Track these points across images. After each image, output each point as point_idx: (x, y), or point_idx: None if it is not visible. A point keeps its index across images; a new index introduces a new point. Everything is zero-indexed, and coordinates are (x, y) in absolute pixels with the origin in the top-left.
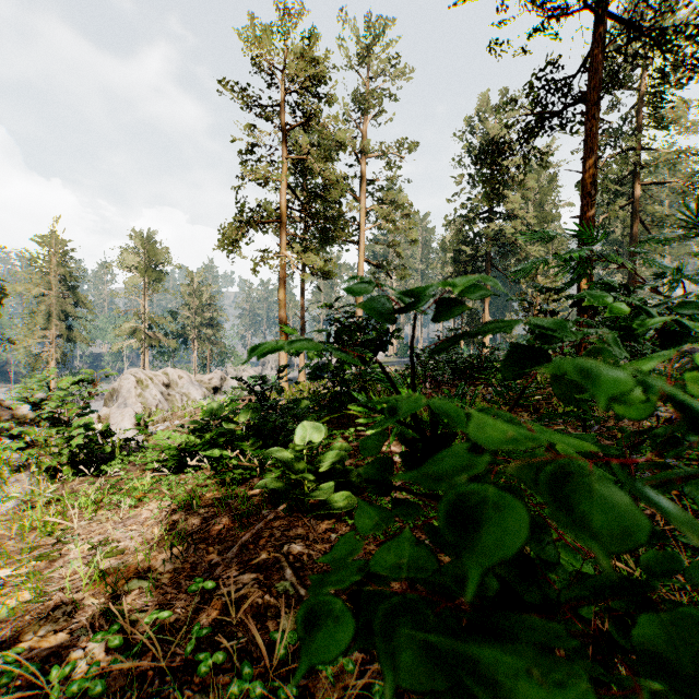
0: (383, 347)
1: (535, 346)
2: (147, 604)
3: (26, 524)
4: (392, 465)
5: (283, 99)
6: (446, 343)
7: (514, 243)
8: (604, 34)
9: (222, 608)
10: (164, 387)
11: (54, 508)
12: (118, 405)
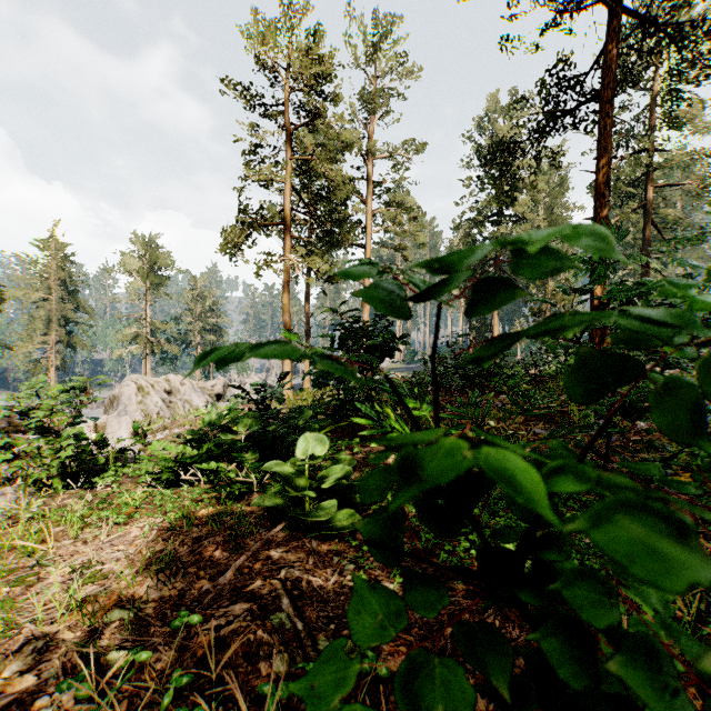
0: (390, 353)
1: (612, 353)
2: (128, 639)
3: (7, 543)
4: (401, 518)
5: (287, 99)
6: (483, 348)
7: None
8: (618, 29)
9: (209, 646)
10: (165, 394)
11: (36, 526)
12: (118, 413)
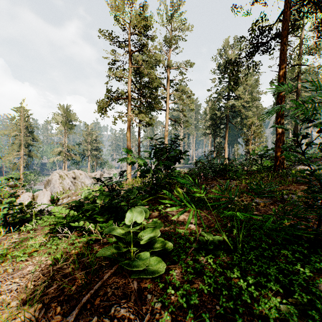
0: (179, 160)
1: None
2: None
3: None
4: None
5: (129, 39)
6: None
7: (239, 110)
8: (289, 2)
9: None
10: (73, 179)
11: None
12: (50, 188)
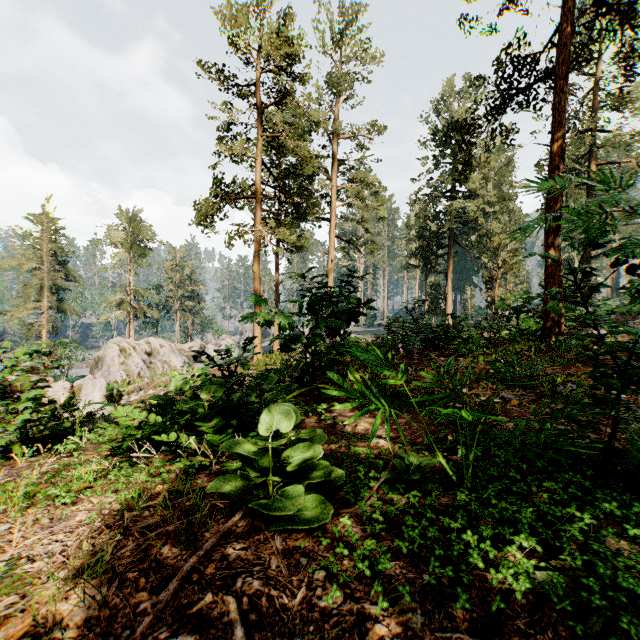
0: (356, 318)
1: None
2: None
3: None
4: None
5: (257, 80)
6: None
7: (475, 220)
8: (572, 9)
9: None
10: (146, 355)
11: None
12: (102, 373)
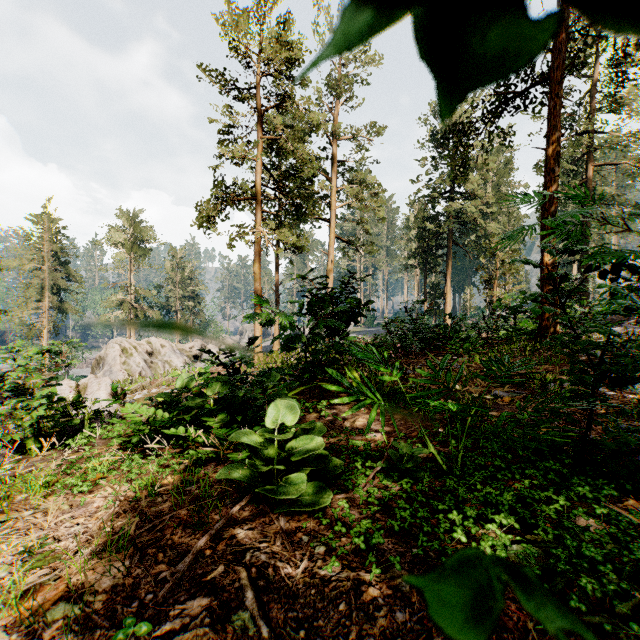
0: (355, 318)
1: None
2: None
3: None
4: None
5: (258, 83)
6: None
7: (474, 220)
8: (567, 15)
9: None
10: (147, 355)
11: None
12: (104, 372)
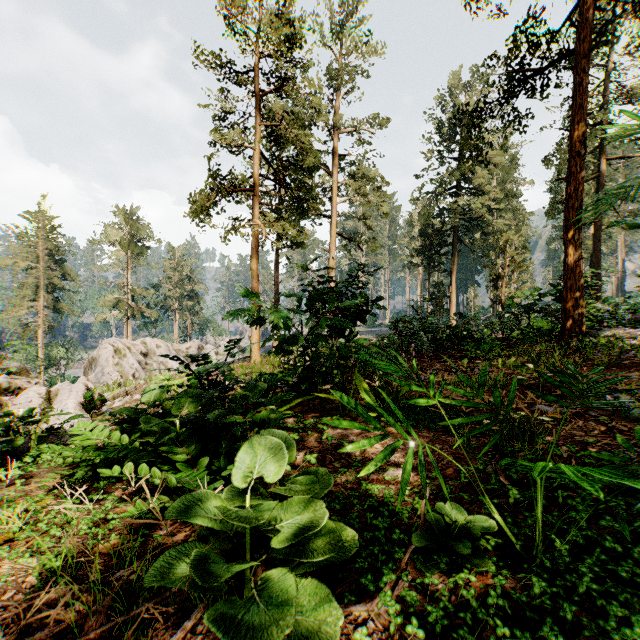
0: (361, 316)
1: None
2: None
3: None
4: None
5: (255, 67)
6: None
7: (480, 217)
8: None
9: None
10: (142, 356)
11: None
12: (96, 374)
